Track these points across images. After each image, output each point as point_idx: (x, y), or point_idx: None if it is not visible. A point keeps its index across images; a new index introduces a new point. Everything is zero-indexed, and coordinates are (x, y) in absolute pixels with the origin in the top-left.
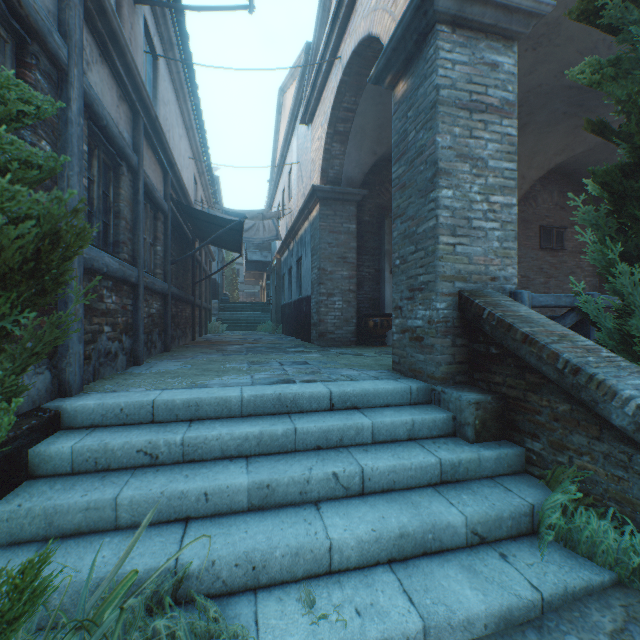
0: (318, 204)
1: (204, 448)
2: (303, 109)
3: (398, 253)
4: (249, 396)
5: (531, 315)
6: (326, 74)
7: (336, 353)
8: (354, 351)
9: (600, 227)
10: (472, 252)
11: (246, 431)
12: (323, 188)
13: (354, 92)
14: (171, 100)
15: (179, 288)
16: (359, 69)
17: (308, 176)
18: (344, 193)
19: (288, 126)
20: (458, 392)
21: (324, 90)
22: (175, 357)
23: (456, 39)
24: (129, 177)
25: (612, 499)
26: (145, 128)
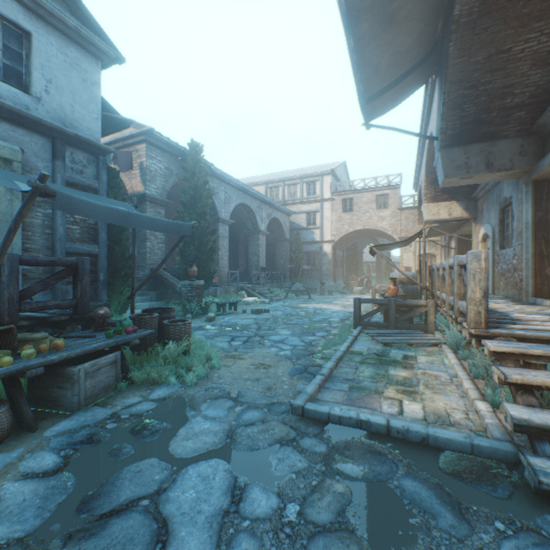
0: None
1: None
2: None
3: None
4: None
5: (168, 274)
6: None
7: None
8: None
9: (181, 256)
10: (155, 258)
11: None
12: None
13: None
14: None
15: None
16: None
17: None
18: None
19: None
20: (152, 291)
21: None
22: None
23: (151, 206)
24: None
25: (178, 303)
26: None
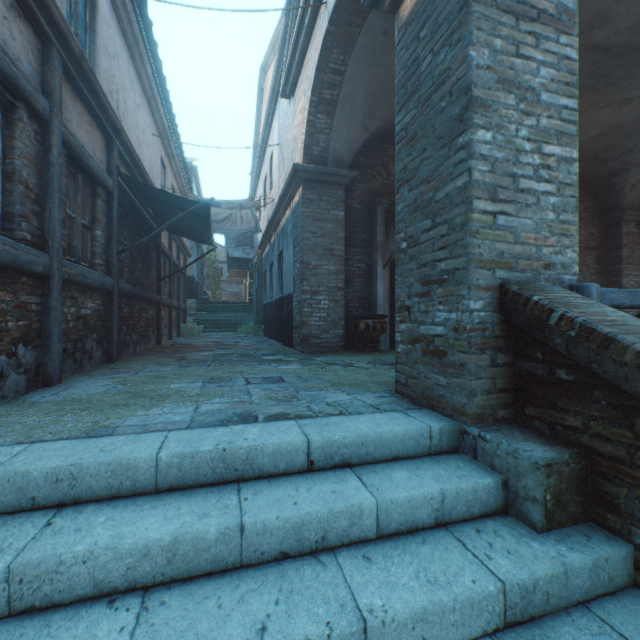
0: (300, 187)
1: (56, 582)
2: (283, 78)
3: (405, 232)
4: (170, 456)
5: (629, 320)
6: (309, 30)
7: (321, 363)
8: (343, 360)
9: None
10: (519, 226)
11: (145, 539)
12: (306, 167)
13: (343, 48)
14: (121, 55)
15: (135, 284)
16: (349, 15)
17: (290, 157)
18: (331, 174)
19: (269, 105)
20: (510, 442)
21: (307, 51)
22: (115, 371)
23: None
24: (34, 127)
25: None
26: (67, 69)
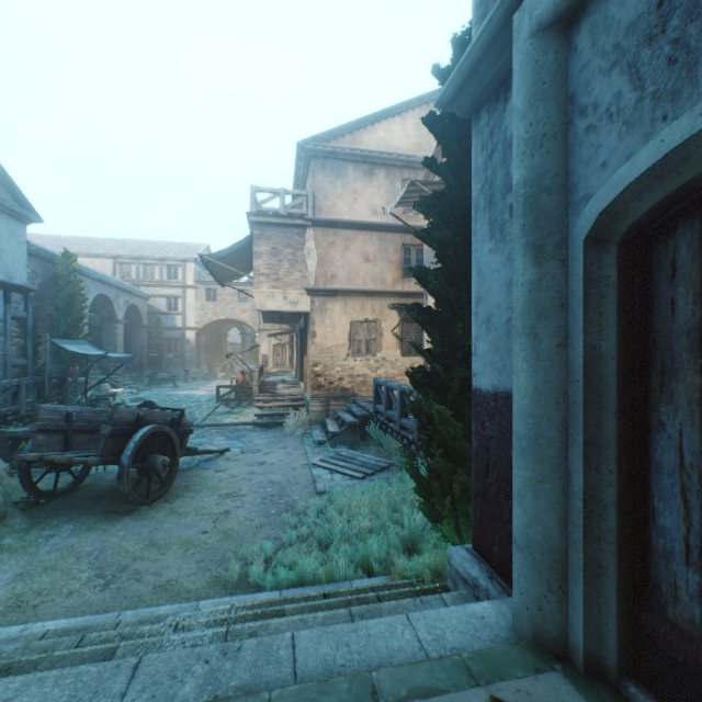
0: None
1: None
2: None
3: None
4: None
5: None
6: None
7: None
8: None
9: (53, 354)
10: None
11: None
12: None
13: None
14: None
15: None
16: None
17: None
18: None
19: None
20: None
21: None
22: None
23: None
24: None
25: None
26: None
